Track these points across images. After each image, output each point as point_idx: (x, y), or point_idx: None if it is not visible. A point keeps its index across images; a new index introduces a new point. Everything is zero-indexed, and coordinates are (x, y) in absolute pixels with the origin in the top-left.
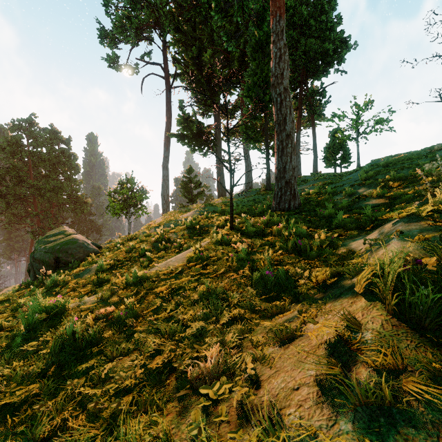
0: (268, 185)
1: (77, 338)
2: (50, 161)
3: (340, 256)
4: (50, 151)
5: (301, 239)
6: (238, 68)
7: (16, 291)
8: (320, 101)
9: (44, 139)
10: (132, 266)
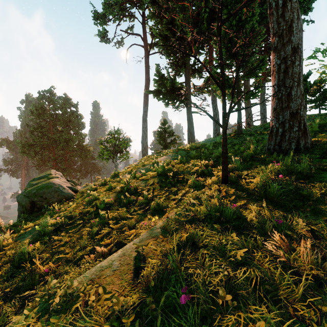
0: (239, 129)
1: None
2: (64, 120)
3: None
4: (64, 113)
5: None
6: (207, 28)
7: None
8: None
9: (60, 104)
10: (81, 229)
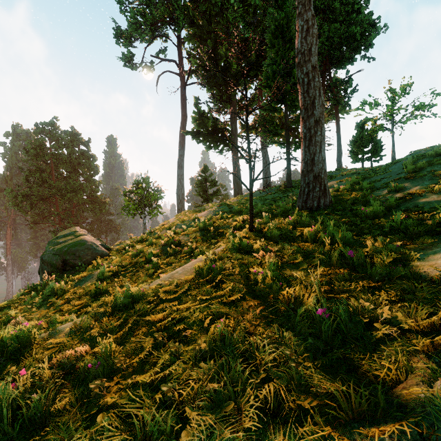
0: (288, 182)
1: (4, 421)
2: (71, 163)
3: (435, 282)
4: (71, 153)
5: (350, 249)
6: (255, 59)
7: (20, 295)
8: (346, 90)
9: (65, 141)
10: (136, 273)
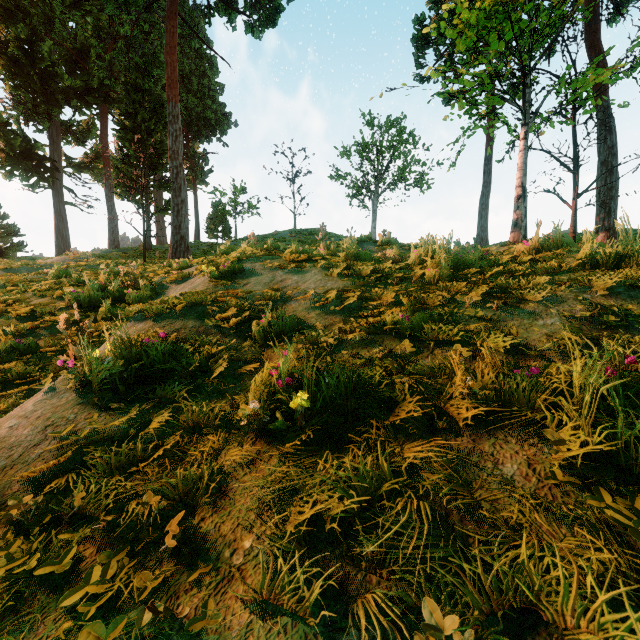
0: (149, 244)
1: (119, 271)
2: None
3: None
4: None
5: None
6: (98, 86)
7: None
8: (203, 167)
9: None
10: None
